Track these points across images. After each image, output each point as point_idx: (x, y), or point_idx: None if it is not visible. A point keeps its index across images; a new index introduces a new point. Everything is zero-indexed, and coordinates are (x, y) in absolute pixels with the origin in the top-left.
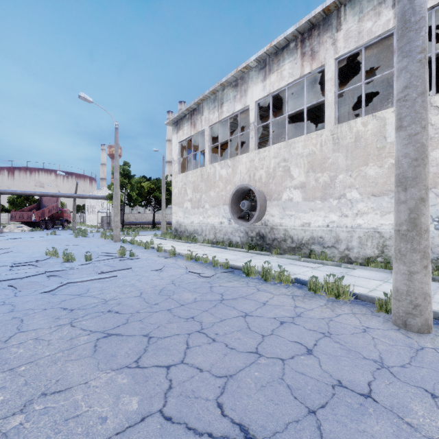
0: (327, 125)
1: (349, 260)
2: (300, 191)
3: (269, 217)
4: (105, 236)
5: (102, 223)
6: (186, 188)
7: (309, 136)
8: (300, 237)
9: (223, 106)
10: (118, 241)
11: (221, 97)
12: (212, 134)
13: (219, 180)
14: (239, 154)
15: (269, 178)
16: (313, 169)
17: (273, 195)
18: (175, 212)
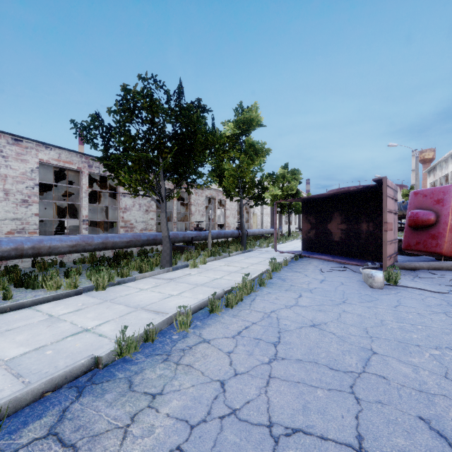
0: None
1: None
2: None
3: None
4: None
5: None
6: None
7: None
8: None
9: (442, 170)
10: None
11: (441, 165)
12: None
13: None
14: None
15: None
16: None
17: None
18: None
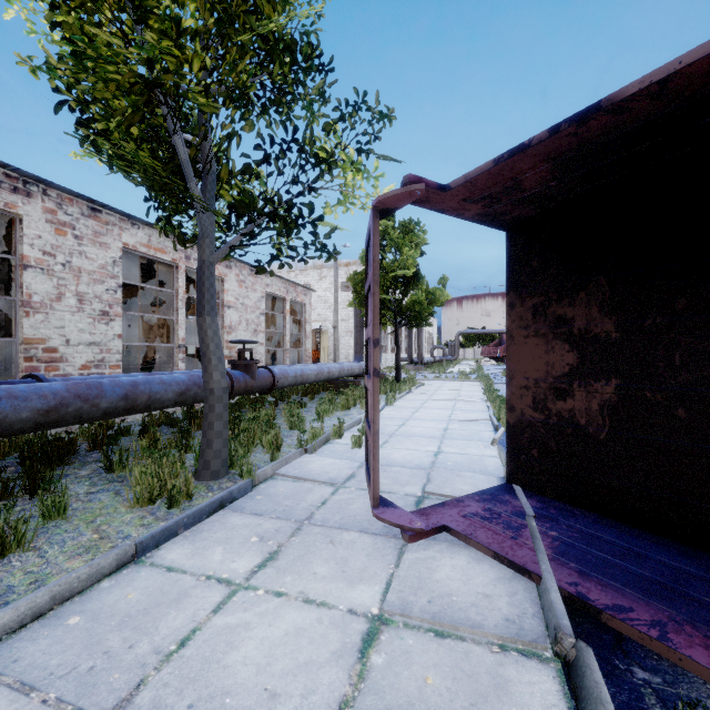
0: None
1: None
2: None
3: None
4: None
5: None
6: None
7: None
8: None
9: None
10: None
11: None
12: None
13: None
14: None
15: None
16: None
17: None
18: None
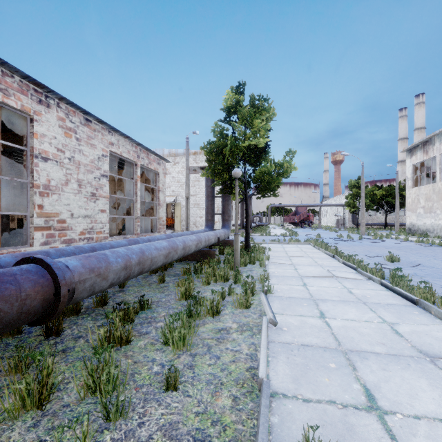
0: None
1: None
2: None
3: None
4: (352, 231)
5: (337, 224)
6: (418, 198)
7: None
8: None
9: None
10: (363, 235)
11: None
12: None
13: None
14: None
15: None
16: None
17: None
18: (408, 216)
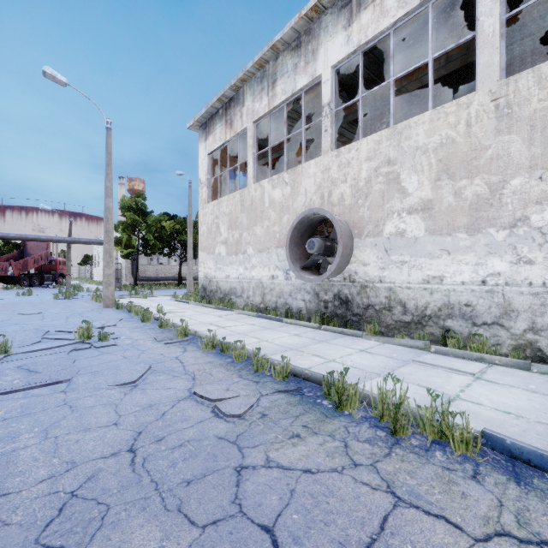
0: (482, 83)
1: (537, 353)
2: (422, 217)
3: (357, 266)
4: (96, 297)
5: None
6: (218, 223)
7: (440, 111)
8: (422, 304)
9: (276, 85)
10: (110, 307)
11: (272, 71)
12: (259, 146)
13: (269, 208)
14: (303, 162)
15: (359, 196)
16: (449, 172)
17: (365, 228)
18: (202, 262)
